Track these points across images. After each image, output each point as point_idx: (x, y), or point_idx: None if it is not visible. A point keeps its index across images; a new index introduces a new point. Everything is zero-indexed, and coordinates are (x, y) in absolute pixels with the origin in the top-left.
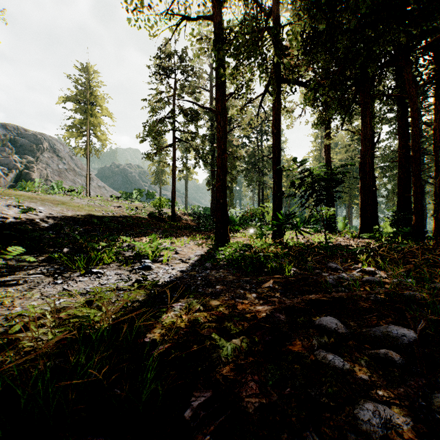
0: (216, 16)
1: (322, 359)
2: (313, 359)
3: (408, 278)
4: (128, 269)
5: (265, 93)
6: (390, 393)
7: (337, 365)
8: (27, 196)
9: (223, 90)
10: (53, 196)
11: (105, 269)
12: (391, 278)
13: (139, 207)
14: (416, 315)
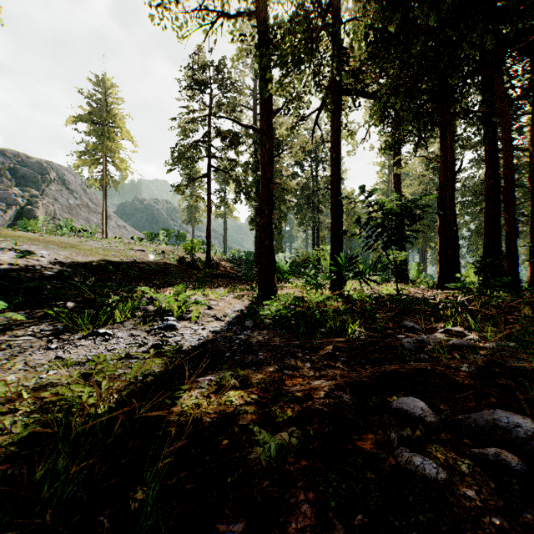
0: (260, 12)
1: (405, 463)
2: (392, 464)
3: (509, 341)
4: (146, 329)
5: (321, 108)
6: (512, 522)
7: (428, 473)
8: (28, 238)
9: (268, 104)
10: (61, 237)
11: (116, 330)
12: (485, 341)
13: (166, 252)
14: (530, 396)
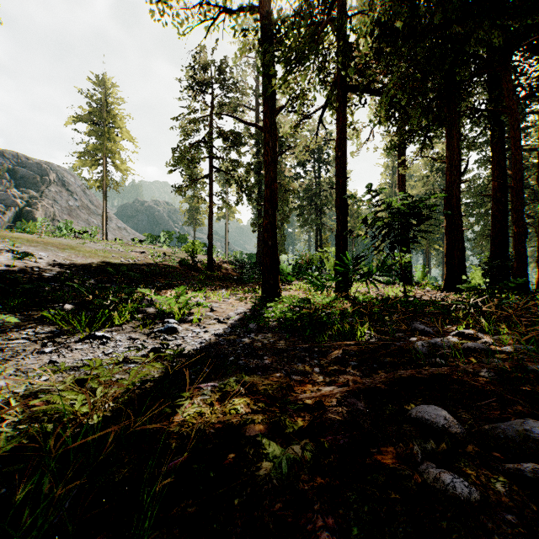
0: (263, 7)
1: (433, 481)
2: (419, 482)
3: (528, 344)
4: (146, 331)
5: (326, 106)
6: None
7: (460, 493)
8: (26, 239)
9: (272, 101)
10: (60, 239)
11: (114, 332)
12: (500, 344)
13: (167, 254)
14: None
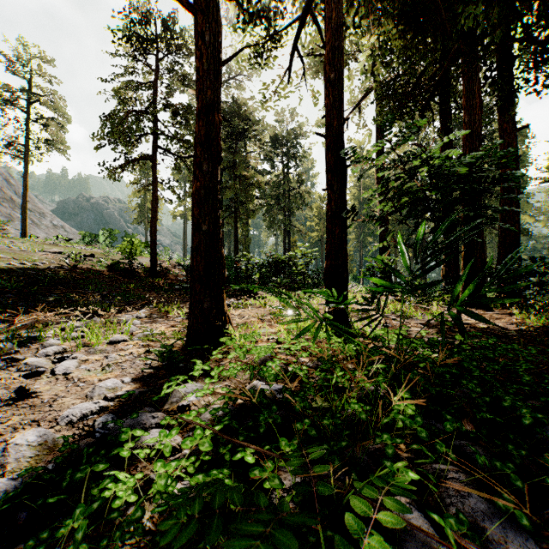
0: None
1: None
2: None
3: None
4: None
5: (307, 13)
6: None
7: None
8: None
9: None
10: None
11: None
12: None
13: (99, 255)
14: None
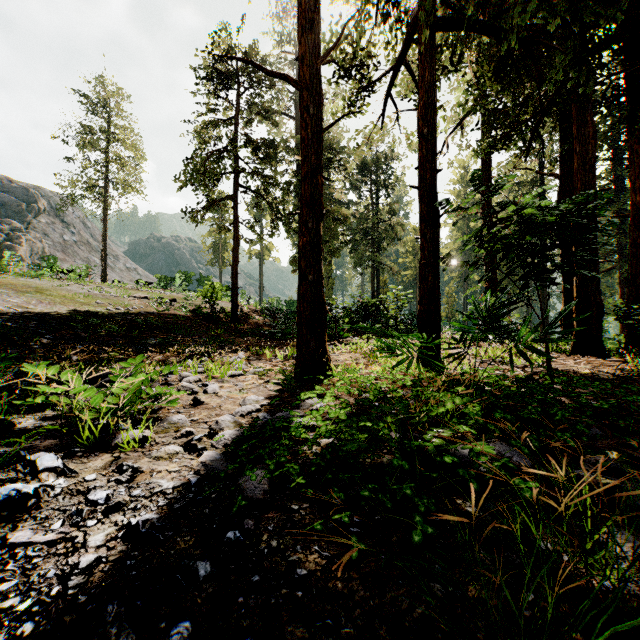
0: None
1: None
2: None
3: None
4: None
5: (400, 63)
6: None
7: None
8: None
9: (314, 36)
10: (32, 279)
11: None
12: None
13: (179, 300)
14: None
